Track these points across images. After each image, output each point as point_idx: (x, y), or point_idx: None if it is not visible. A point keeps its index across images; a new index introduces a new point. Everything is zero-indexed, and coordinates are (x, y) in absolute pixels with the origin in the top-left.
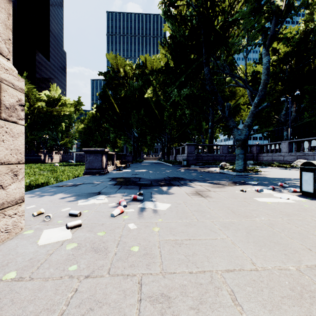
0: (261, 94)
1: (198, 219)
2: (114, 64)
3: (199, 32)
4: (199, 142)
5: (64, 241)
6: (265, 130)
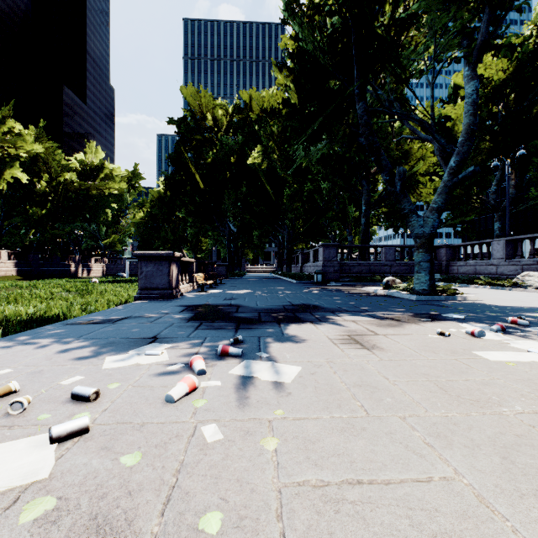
0: (463, 151)
1: (367, 412)
2: (195, 106)
3: (347, 41)
4: (342, 242)
5: (26, 486)
6: (460, 219)
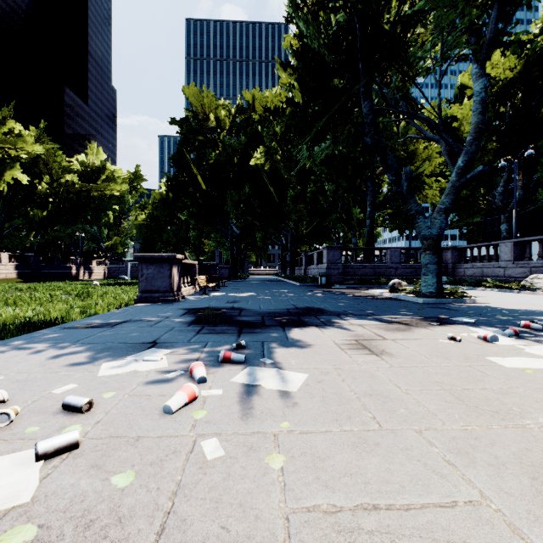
0: (472, 150)
1: (380, 424)
2: (197, 106)
3: (352, 38)
4: (346, 245)
5: (5, 512)
6: (466, 221)
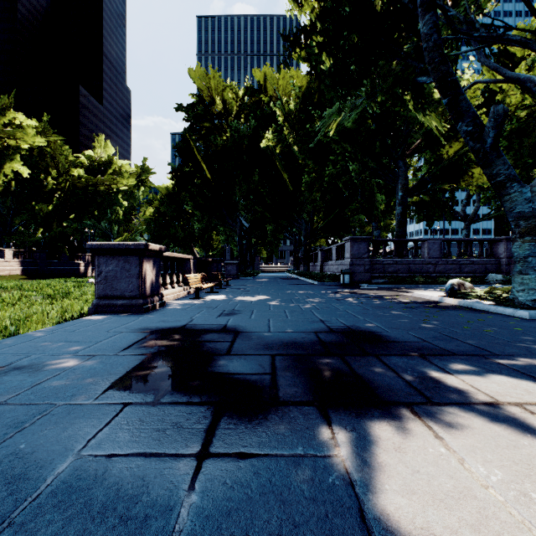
0: None
1: None
2: (203, 90)
3: None
4: None
5: None
6: None
